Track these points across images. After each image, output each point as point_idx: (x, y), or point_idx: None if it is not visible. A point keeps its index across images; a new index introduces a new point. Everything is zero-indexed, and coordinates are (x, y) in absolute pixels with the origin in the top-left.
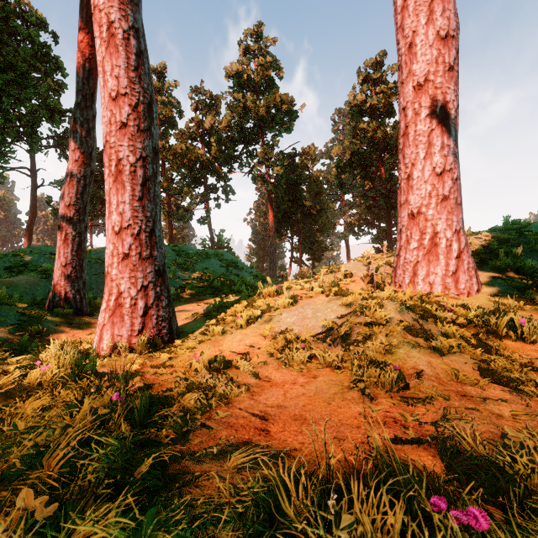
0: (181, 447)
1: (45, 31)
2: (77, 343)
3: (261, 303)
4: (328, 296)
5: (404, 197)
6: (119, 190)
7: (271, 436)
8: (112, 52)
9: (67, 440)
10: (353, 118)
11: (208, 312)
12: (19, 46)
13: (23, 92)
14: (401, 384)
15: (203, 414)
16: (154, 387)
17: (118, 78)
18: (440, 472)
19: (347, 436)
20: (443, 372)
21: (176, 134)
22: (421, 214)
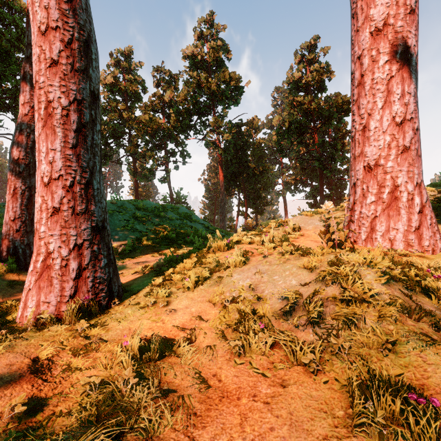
0: None
1: None
2: (6, 307)
3: (211, 259)
4: (284, 255)
5: (359, 149)
6: (49, 136)
7: None
8: None
9: None
10: (291, 93)
11: (158, 266)
12: (5, 30)
13: (8, 69)
14: None
15: None
16: (53, 398)
17: (47, 9)
18: None
19: None
20: None
21: (141, 107)
22: (379, 167)
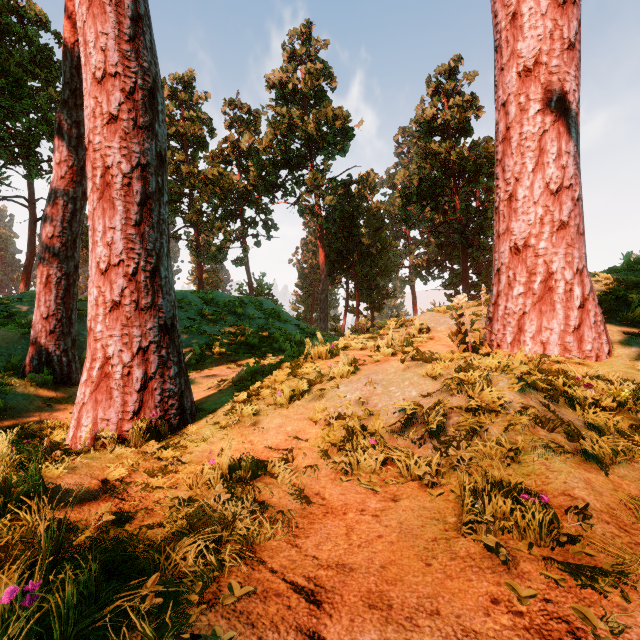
0: None
1: (47, 30)
2: (50, 428)
3: (310, 368)
4: (403, 361)
5: (504, 224)
6: (107, 211)
7: None
8: (96, 13)
9: None
10: (421, 138)
11: (239, 380)
12: (14, 48)
13: (18, 104)
14: (561, 537)
15: (204, 587)
16: (137, 515)
17: (104, 51)
18: None
19: None
20: (617, 503)
21: (207, 157)
22: (529, 248)
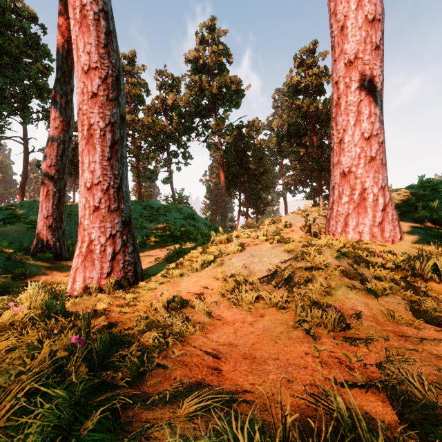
0: (135, 392)
1: (35, 24)
2: (55, 284)
3: (214, 249)
4: (272, 243)
5: (337, 158)
6: (91, 151)
7: (223, 376)
8: (84, 31)
9: (19, 388)
10: (290, 96)
11: (169, 257)
12: (14, 36)
13: (17, 74)
14: (343, 325)
15: (160, 352)
16: (117, 325)
17: (89, 54)
18: (393, 421)
19: (295, 377)
20: (379, 313)
21: (144, 110)
22: (351, 173)
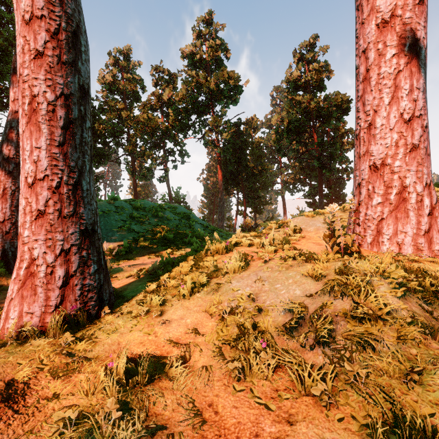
0: None
1: None
2: None
3: (209, 263)
4: (286, 260)
5: (364, 147)
6: (33, 133)
7: None
8: None
9: None
10: (290, 92)
11: (154, 270)
12: (3, 28)
13: (5, 67)
14: None
15: None
16: (22, 437)
17: None
18: None
19: None
20: None
21: (140, 106)
22: (386, 166)
